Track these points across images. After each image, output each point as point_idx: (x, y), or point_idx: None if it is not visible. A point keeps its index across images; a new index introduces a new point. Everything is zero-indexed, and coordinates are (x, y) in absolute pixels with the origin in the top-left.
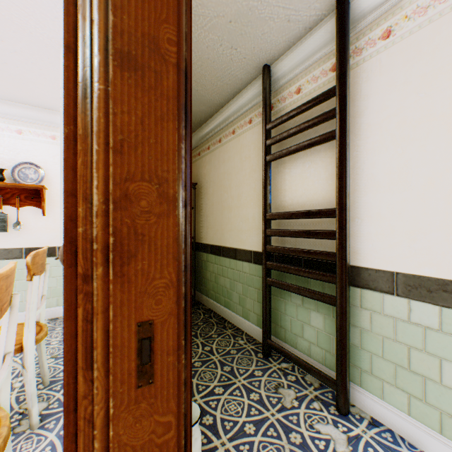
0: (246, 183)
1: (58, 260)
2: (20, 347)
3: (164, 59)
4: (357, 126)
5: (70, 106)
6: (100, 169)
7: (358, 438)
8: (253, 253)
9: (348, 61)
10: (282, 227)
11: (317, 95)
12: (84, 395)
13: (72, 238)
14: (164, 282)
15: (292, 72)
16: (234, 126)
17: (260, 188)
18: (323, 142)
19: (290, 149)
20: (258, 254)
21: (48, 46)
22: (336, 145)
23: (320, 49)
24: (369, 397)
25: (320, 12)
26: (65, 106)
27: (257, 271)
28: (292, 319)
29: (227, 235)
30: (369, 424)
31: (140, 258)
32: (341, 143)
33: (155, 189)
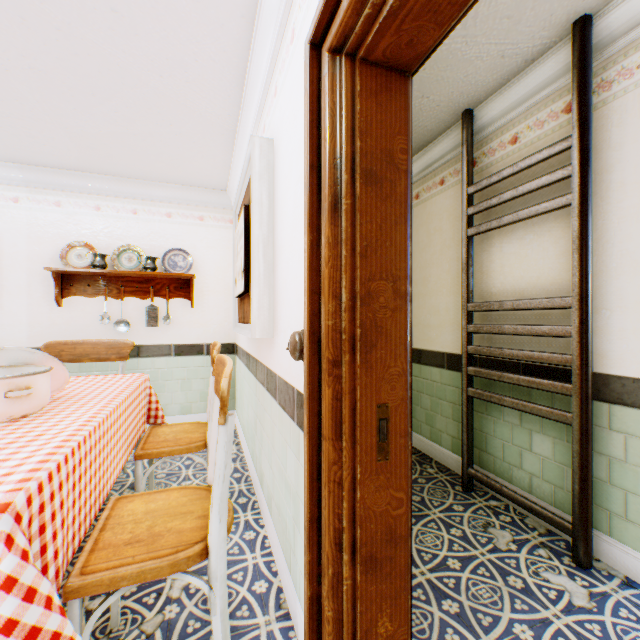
0: (435, 263)
1: (206, 360)
2: (205, 443)
3: (397, 168)
4: (604, 186)
5: (313, 217)
6: (347, 272)
7: (605, 596)
8: (445, 356)
9: (590, 101)
10: (489, 322)
11: (543, 148)
12: (333, 462)
13: (314, 330)
14: (397, 370)
15: (505, 116)
16: (418, 189)
17: (457, 269)
18: (553, 209)
19: (503, 219)
20: (454, 357)
21: (213, 124)
22: (572, 213)
23: (548, 84)
24: (622, 550)
25: (548, 40)
26: (310, 217)
27: (452, 379)
28: (505, 444)
29: None
30: (622, 583)
31: (379, 347)
32: (579, 211)
33: (390, 287)
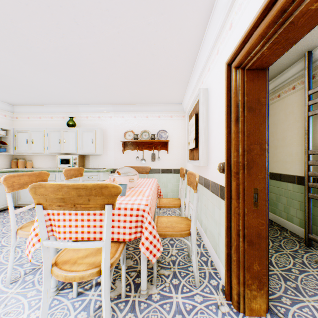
0: (289, 129)
1: (173, 175)
2: (180, 205)
3: (261, 104)
4: None
5: (228, 123)
6: (241, 142)
7: None
8: (295, 177)
9: None
10: None
11: None
12: (236, 207)
13: (228, 162)
14: (261, 176)
15: None
16: (279, 92)
17: (302, 133)
18: None
19: None
20: (300, 178)
21: (180, 81)
22: None
23: None
24: None
25: None
26: (227, 123)
27: (299, 189)
28: None
29: (272, 165)
30: None
31: (253, 168)
32: None
33: (258, 147)
